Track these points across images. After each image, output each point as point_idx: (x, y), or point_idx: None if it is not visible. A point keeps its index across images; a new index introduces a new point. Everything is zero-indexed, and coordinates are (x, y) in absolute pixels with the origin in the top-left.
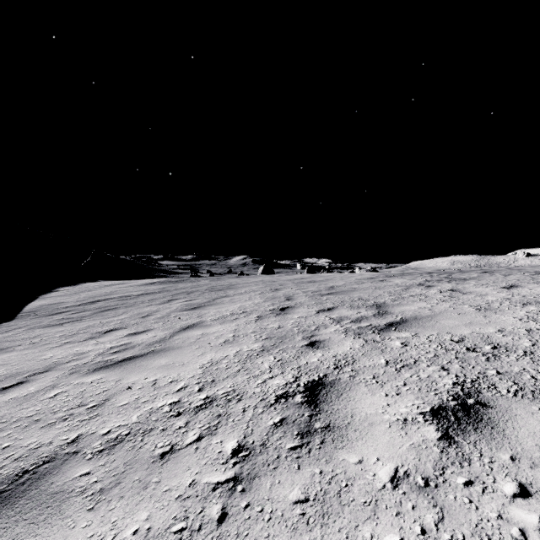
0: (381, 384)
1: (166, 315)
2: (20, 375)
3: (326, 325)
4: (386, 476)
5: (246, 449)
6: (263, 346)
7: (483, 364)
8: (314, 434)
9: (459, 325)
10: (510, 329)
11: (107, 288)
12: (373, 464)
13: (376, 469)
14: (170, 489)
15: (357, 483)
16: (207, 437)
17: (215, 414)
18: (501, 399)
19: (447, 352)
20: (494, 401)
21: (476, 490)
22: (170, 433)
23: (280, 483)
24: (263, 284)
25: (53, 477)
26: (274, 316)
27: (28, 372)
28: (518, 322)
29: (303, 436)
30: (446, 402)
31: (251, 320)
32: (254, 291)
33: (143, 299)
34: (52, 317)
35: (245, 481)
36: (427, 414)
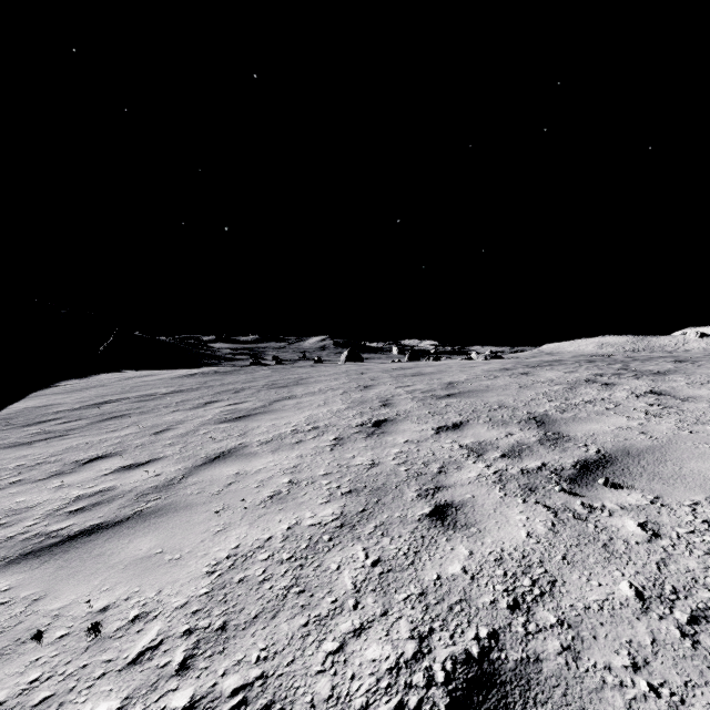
0: (675, 704)
1: (192, 431)
2: None
3: (458, 461)
4: None
5: None
6: (343, 513)
7: None
8: None
9: None
10: None
11: (127, 381)
12: None
13: None
14: None
15: None
16: None
17: None
18: None
19: None
20: None
21: None
22: None
23: None
24: (347, 378)
25: None
26: (364, 439)
27: None
28: None
29: None
30: None
31: (325, 445)
32: (333, 389)
33: (170, 401)
34: (28, 429)
35: None
36: None
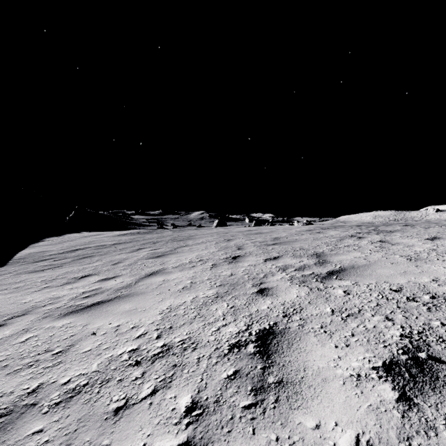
0: (330, 334)
1: (134, 263)
2: (0, 318)
3: (273, 273)
4: None
5: (200, 406)
6: (217, 293)
7: (425, 315)
8: (267, 391)
9: (394, 274)
10: (443, 279)
11: (86, 238)
12: (331, 430)
13: (336, 437)
14: None
15: None
16: (161, 390)
17: (171, 364)
18: None
19: (388, 301)
20: (445, 355)
21: None
22: (127, 384)
23: None
24: (217, 235)
25: (6, 435)
26: (227, 264)
27: (7, 315)
28: None
29: (257, 392)
30: (397, 355)
31: (207, 267)
32: (210, 241)
33: (116, 248)
34: (37, 264)
35: None
36: (380, 370)
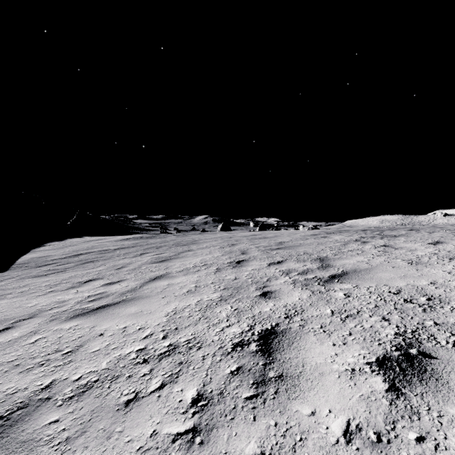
0: (329, 333)
1: (138, 267)
2: (7, 321)
3: (277, 276)
4: (338, 429)
5: (205, 398)
6: (221, 296)
7: (420, 315)
8: (268, 384)
9: (395, 277)
10: (441, 282)
11: (89, 243)
12: (325, 416)
13: (329, 422)
14: (131, 440)
15: (311, 437)
16: (169, 385)
17: (177, 362)
18: (442, 350)
19: (386, 303)
20: (435, 352)
21: (428, 447)
22: (136, 380)
23: (237, 435)
24: (222, 240)
25: (24, 425)
26: (231, 269)
27: (14, 318)
28: (448, 275)
29: (258, 385)
30: (390, 352)
31: (211, 272)
32: (214, 246)
33: (119, 253)
34: (40, 268)
35: (204, 432)
36: (373, 364)
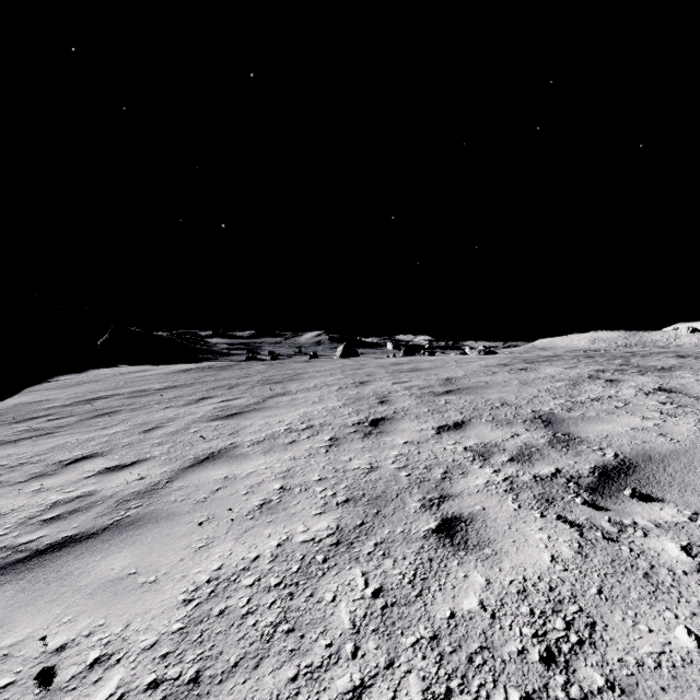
0: None
1: (183, 429)
2: None
3: (463, 465)
4: None
5: None
6: (339, 527)
7: None
8: None
9: None
10: None
11: (122, 377)
12: None
13: None
14: None
15: None
16: None
17: None
18: None
19: None
20: None
21: None
22: None
23: None
24: (342, 374)
25: None
26: (360, 439)
27: None
28: None
29: None
30: None
31: (320, 446)
32: (328, 385)
33: (163, 397)
34: (16, 426)
35: None
36: None
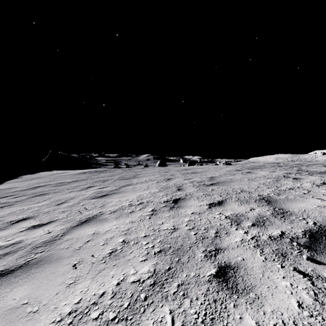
0: None
1: (76, 203)
2: None
3: (226, 228)
4: None
5: None
6: (155, 271)
7: None
8: None
9: None
10: None
11: (53, 176)
12: None
13: None
14: None
15: None
16: None
17: None
18: None
19: None
20: None
21: None
22: None
23: None
24: (159, 174)
25: None
26: (168, 211)
27: None
28: None
29: None
30: None
31: (146, 215)
32: (152, 180)
33: (70, 186)
34: None
35: None
36: None
